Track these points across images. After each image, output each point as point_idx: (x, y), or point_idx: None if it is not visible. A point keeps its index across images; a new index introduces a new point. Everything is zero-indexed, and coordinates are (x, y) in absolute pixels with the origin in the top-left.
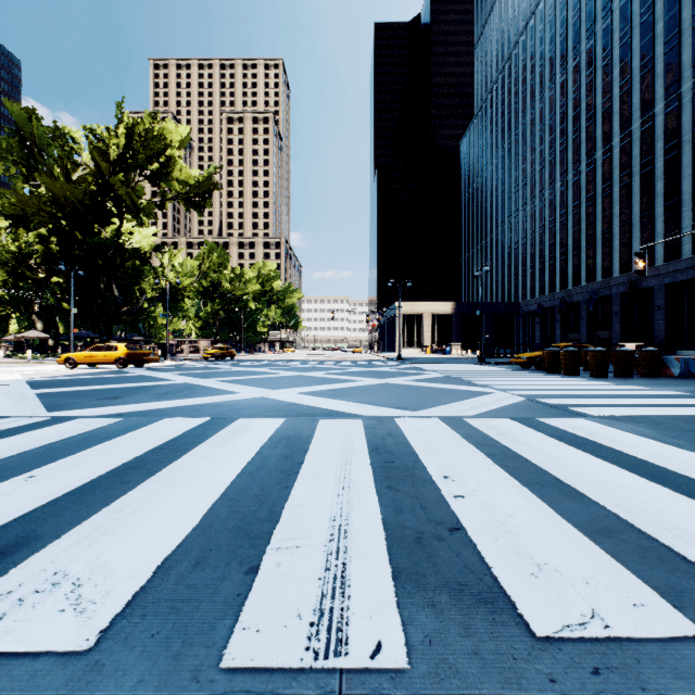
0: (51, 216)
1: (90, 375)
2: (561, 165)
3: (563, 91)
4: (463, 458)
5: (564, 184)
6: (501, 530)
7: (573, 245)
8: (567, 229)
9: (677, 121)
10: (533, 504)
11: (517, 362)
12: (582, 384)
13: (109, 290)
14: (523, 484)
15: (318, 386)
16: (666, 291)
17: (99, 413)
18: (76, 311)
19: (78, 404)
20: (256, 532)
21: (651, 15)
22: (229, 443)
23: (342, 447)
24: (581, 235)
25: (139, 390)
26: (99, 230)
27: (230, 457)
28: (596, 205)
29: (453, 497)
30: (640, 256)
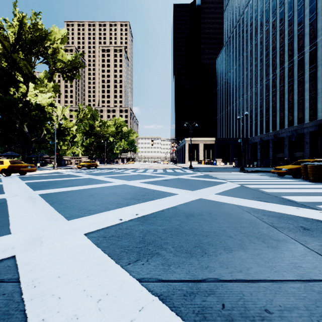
0: None
1: None
2: (273, 65)
3: (274, 26)
4: None
5: (274, 75)
6: None
7: (280, 107)
8: (276, 99)
9: None
10: None
11: (278, 172)
12: None
13: (21, 128)
14: None
15: (130, 206)
16: None
17: None
18: None
19: None
20: None
21: None
22: None
23: None
24: (285, 101)
25: None
26: (15, 93)
27: None
28: (294, 85)
29: None
30: None
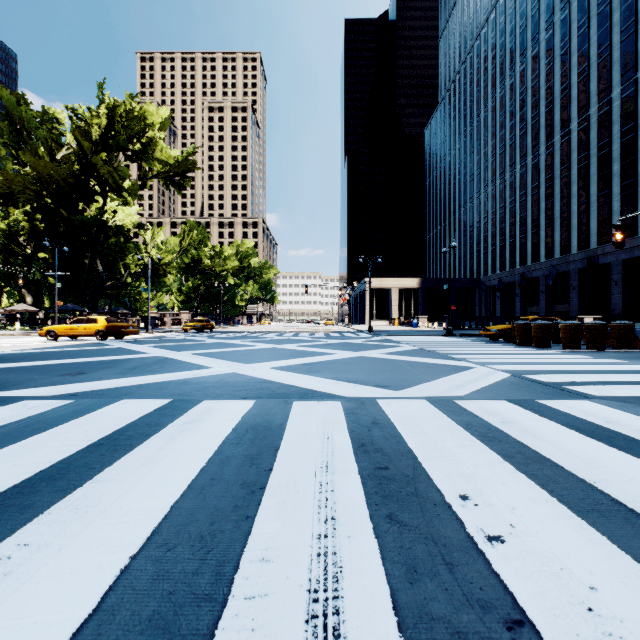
0: (37, 194)
1: (67, 347)
2: (521, 149)
3: (522, 79)
4: (474, 462)
5: (523, 166)
6: (595, 630)
7: (533, 224)
8: (526, 209)
9: (633, 105)
10: (613, 558)
11: (486, 334)
12: (560, 358)
13: (93, 265)
14: (575, 512)
15: (292, 359)
16: (622, 267)
17: (51, 393)
18: (60, 285)
19: (36, 381)
20: (185, 634)
21: (607, 5)
22: (184, 437)
23: (321, 444)
24: (540, 214)
25: (108, 364)
26: (84, 208)
27: (180, 460)
28: (555, 186)
29: (487, 542)
30: (617, 228)
